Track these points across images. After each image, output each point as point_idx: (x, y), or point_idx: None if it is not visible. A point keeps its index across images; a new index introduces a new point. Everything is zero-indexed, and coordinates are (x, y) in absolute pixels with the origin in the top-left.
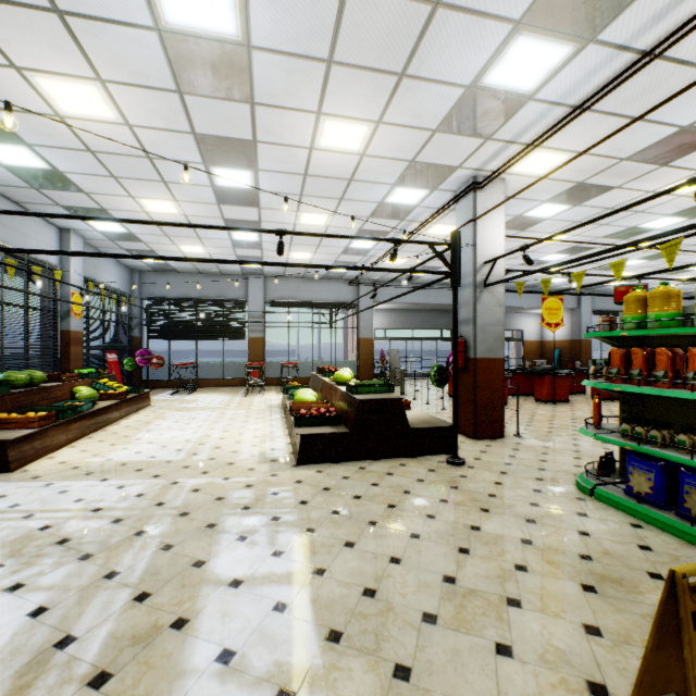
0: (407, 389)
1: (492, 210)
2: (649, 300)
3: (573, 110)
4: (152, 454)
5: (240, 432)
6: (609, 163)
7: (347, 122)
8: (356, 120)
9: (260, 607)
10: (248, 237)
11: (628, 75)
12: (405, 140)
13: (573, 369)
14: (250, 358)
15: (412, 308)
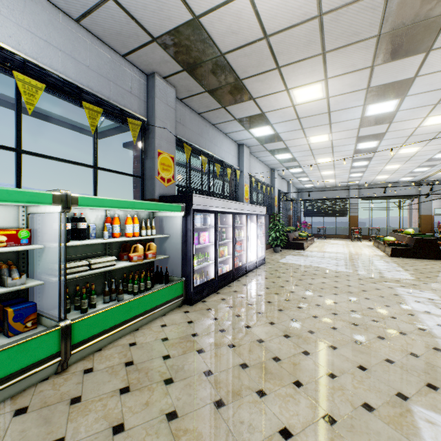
0: None
1: None
2: None
3: None
4: (336, 251)
5: (361, 250)
6: None
7: (410, 148)
8: (414, 147)
9: (389, 267)
10: (357, 175)
11: None
12: (437, 146)
13: None
14: (350, 225)
15: None
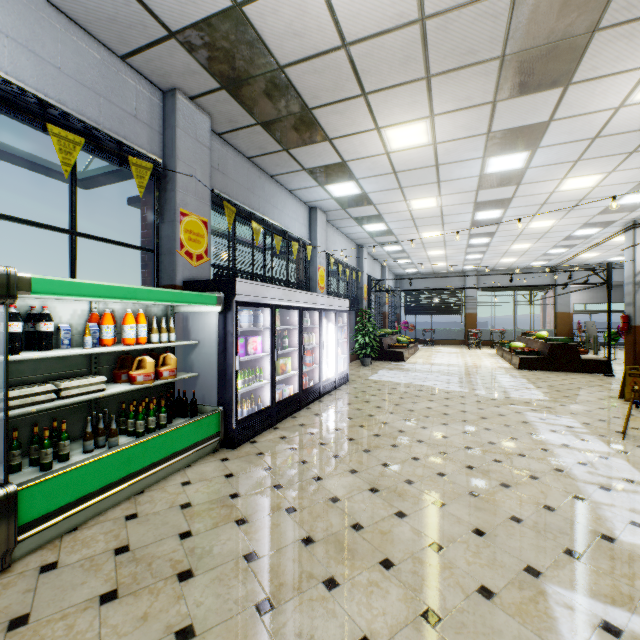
0: (602, 352)
1: None
2: None
3: None
4: (447, 362)
5: (480, 360)
6: None
7: (543, 221)
8: (548, 220)
9: (517, 383)
10: (475, 257)
11: None
12: (577, 220)
13: None
14: (466, 326)
15: (615, 284)
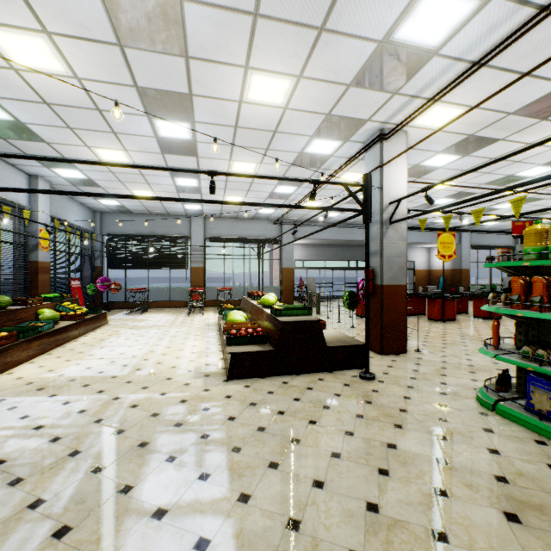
0: (321, 310)
1: (397, 157)
2: (550, 233)
3: (473, 64)
4: (101, 369)
5: (180, 348)
6: (497, 117)
7: (272, 76)
8: (279, 74)
9: (181, 544)
10: (189, 183)
11: (527, 28)
12: (322, 94)
13: (458, 293)
14: (192, 284)
15: (325, 243)
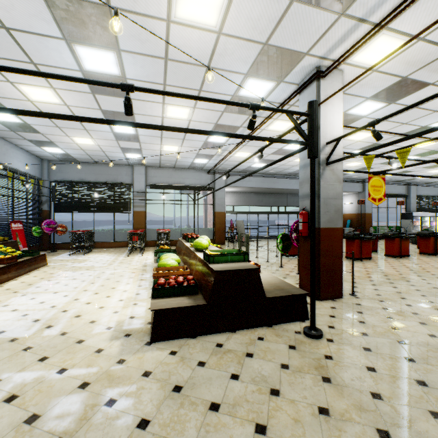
0: (250, 249)
1: (338, 92)
2: None
3: None
4: (4, 327)
5: (109, 294)
6: None
7: None
8: None
9: None
10: (126, 130)
11: None
12: (261, 13)
13: (369, 234)
14: (135, 226)
15: (252, 191)
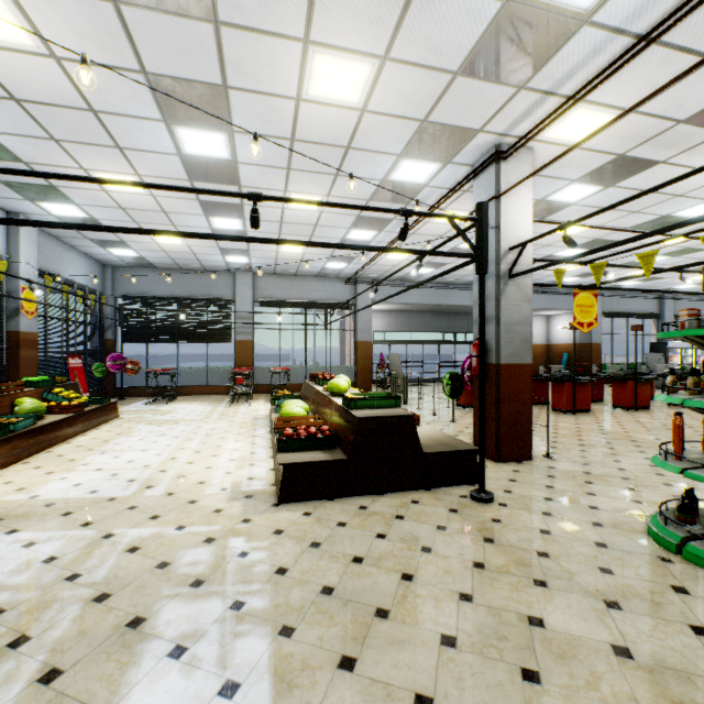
0: (409, 397)
1: (521, 182)
2: None
3: (642, 37)
4: (95, 486)
5: (215, 453)
6: (662, 127)
7: (343, 57)
8: (355, 53)
9: None
10: (230, 225)
11: None
12: (417, 88)
13: (591, 375)
14: (237, 363)
15: (413, 309)
